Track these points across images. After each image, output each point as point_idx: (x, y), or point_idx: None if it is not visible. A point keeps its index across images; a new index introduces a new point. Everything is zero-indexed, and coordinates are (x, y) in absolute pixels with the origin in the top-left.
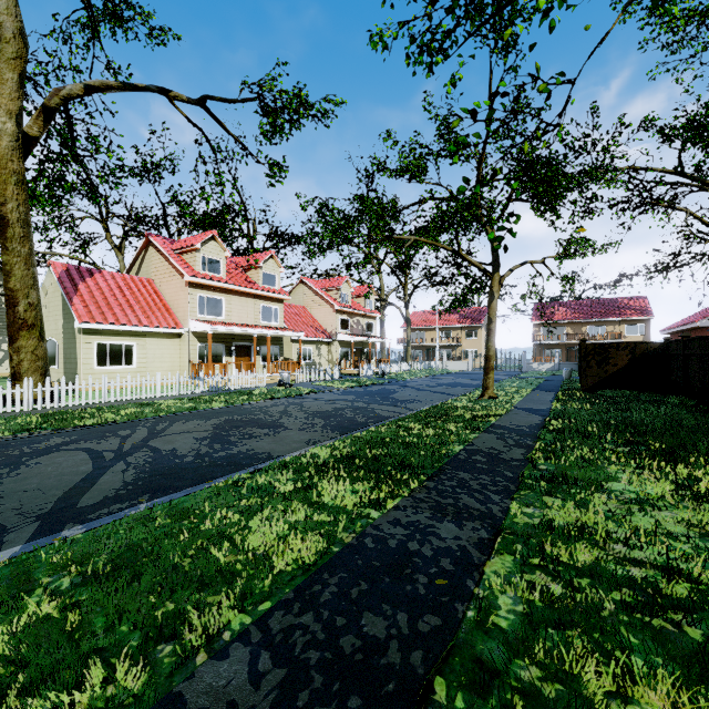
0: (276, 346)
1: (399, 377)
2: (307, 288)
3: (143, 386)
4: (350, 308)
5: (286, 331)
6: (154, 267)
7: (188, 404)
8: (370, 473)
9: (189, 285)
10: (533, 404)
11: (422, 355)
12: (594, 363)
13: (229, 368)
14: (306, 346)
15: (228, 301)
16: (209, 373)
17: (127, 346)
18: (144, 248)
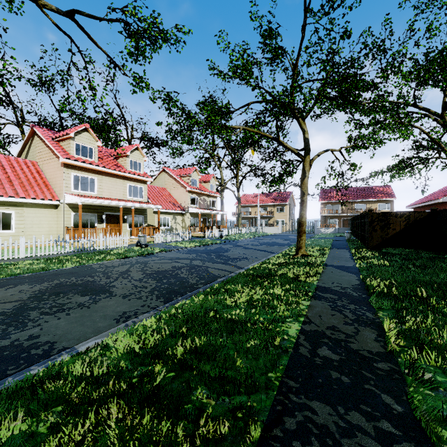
0: (141, 215)
1: (232, 238)
2: (167, 175)
3: (5, 248)
4: (198, 190)
5: (147, 204)
6: (38, 152)
7: (39, 265)
8: (164, 413)
9: (64, 165)
10: (339, 261)
11: (248, 223)
12: (378, 228)
13: (101, 232)
14: (165, 216)
15: (100, 180)
16: (75, 237)
17: (5, 214)
18: (31, 137)
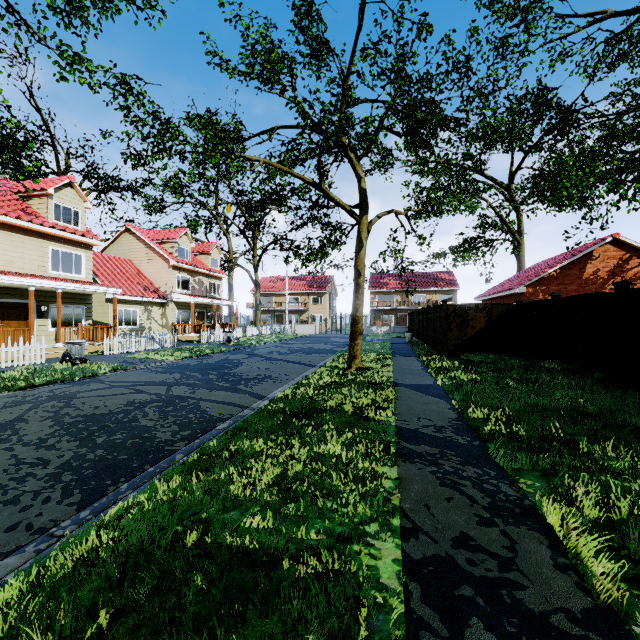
0: (78, 305)
1: (247, 343)
2: (134, 238)
3: None
4: (191, 265)
5: (90, 286)
6: None
7: None
8: None
9: None
10: (413, 377)
11: (271, 319)
12: (454, 326)
13: None
14: (130, 307)
15: None
16: None
17: None
18: None
